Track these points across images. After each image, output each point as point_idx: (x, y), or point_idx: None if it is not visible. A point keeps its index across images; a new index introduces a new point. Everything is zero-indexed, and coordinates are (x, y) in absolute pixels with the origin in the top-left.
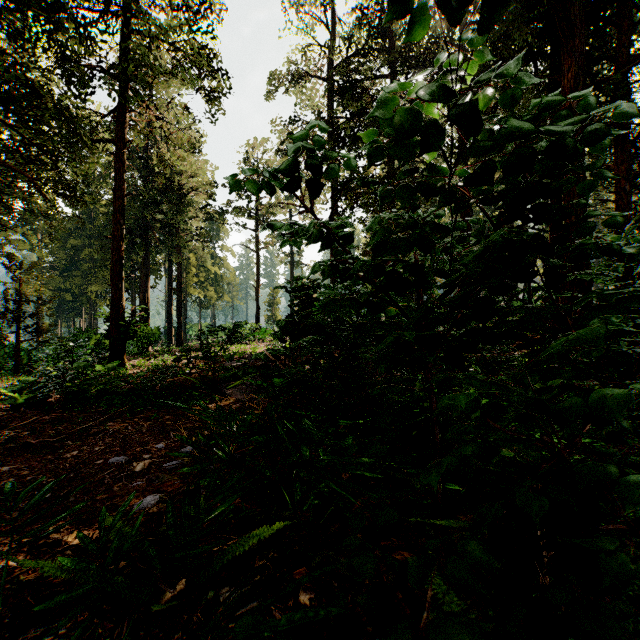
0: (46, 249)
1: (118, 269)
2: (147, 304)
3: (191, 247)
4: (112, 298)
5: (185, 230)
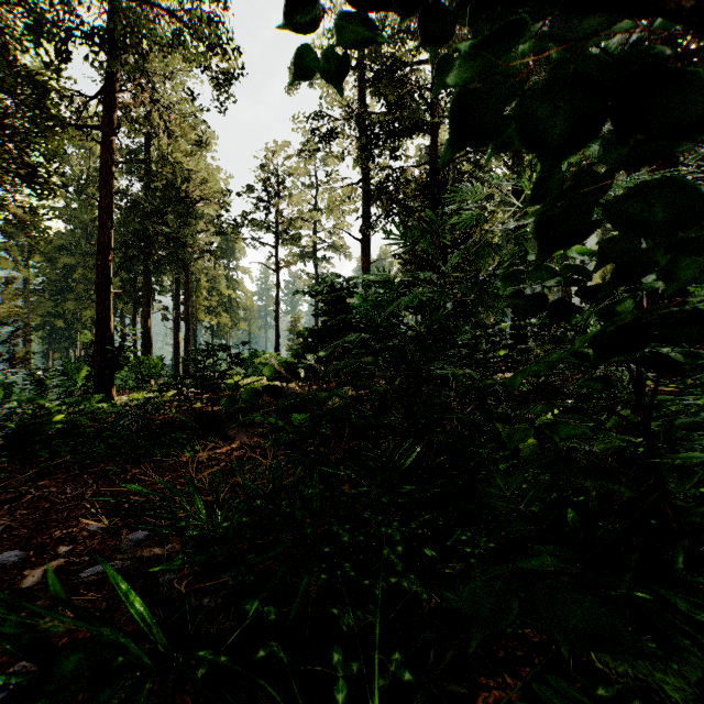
0: (34, 268)
1: (104, 282)
2: (149, 330)
3: (201, 266)
4: (97, 318)
5: (194, 246)
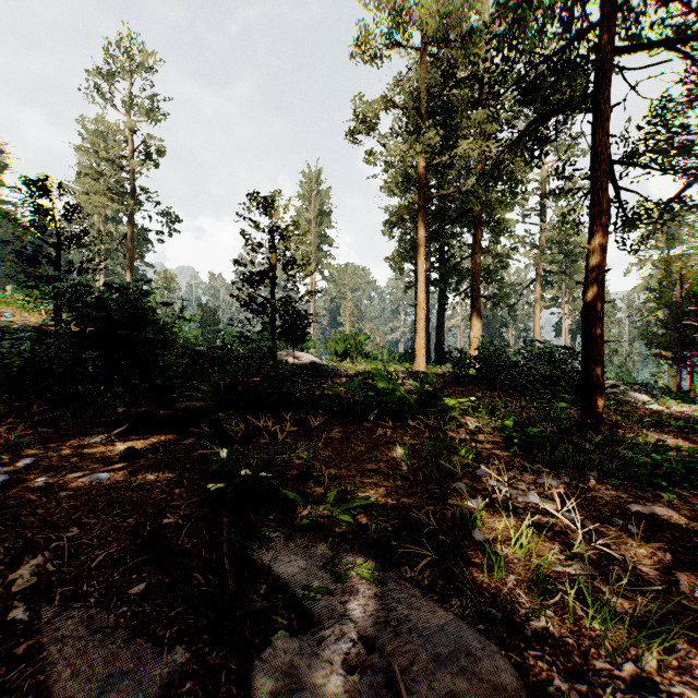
0: None
1: None
2: None
3: None
4: None
5: None
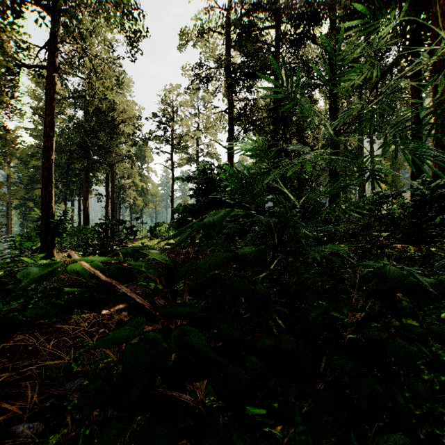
0: (14, 168)
1: (48, 175)
2: (87, 209)
3: (123, 166)
4: (42, 199)
5: (118, 153)
